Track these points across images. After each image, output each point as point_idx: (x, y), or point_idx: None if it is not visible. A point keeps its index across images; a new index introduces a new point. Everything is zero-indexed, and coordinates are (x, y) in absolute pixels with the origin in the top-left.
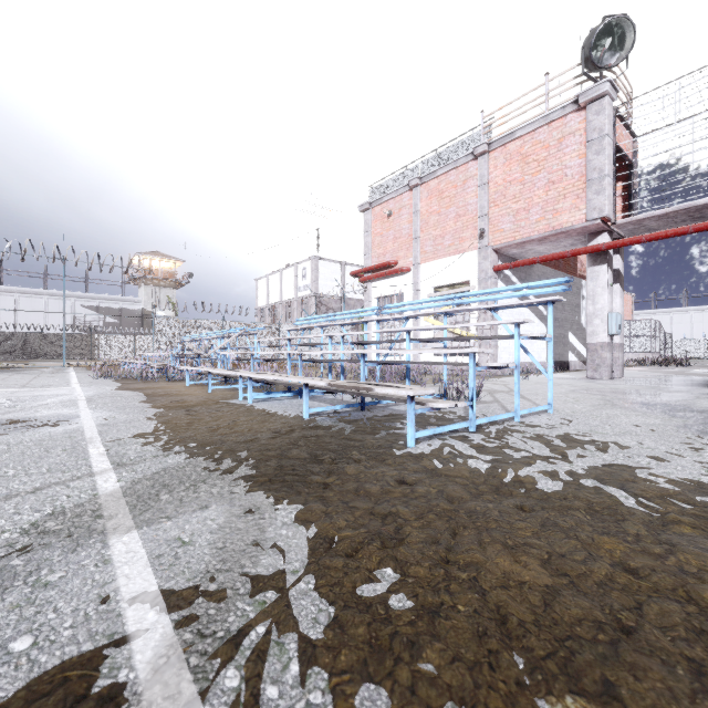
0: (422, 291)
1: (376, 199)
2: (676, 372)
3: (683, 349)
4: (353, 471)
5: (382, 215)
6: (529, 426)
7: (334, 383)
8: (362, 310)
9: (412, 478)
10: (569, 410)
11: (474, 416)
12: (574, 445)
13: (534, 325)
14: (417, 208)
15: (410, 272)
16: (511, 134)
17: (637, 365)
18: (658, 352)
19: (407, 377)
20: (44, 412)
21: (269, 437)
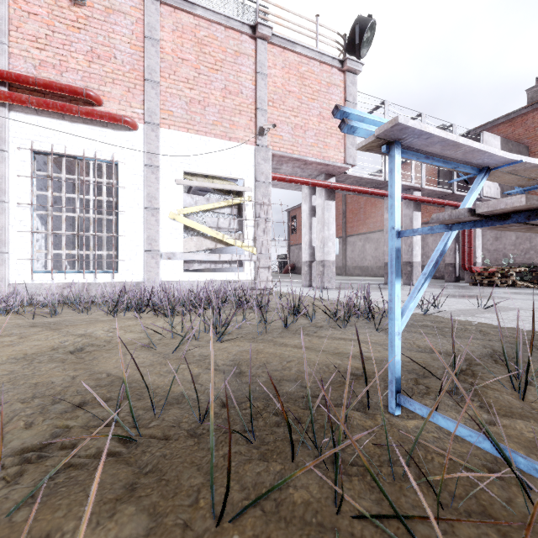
0: (163, 170)
1: None
2: None
3: None
4: None
5: None
6: None
7: None
8: None
9: None
10: None
11: None
12: None
13: None
14: (156, 34)
15: (137, 132)
16: (292, 43)
17: None
18: None
19: None
20: None
21: None
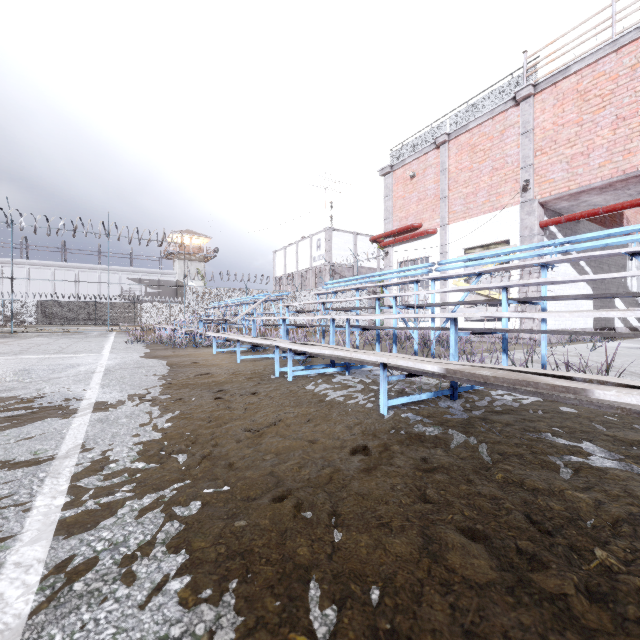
0: (450, 253)
1: (398, 162)
2: None
3: None
4: None
5: (404, 177)
6: None
7: (456, 368)
8: (408, 268)
9: None
10: None
11: None
12: None
13: (580, 288)
14: (445, 166)
15: (437, 234)
16: (564, 70)
17: None
18: None
19: (503, 351)
20: (47, 390)
21: (358, 470)
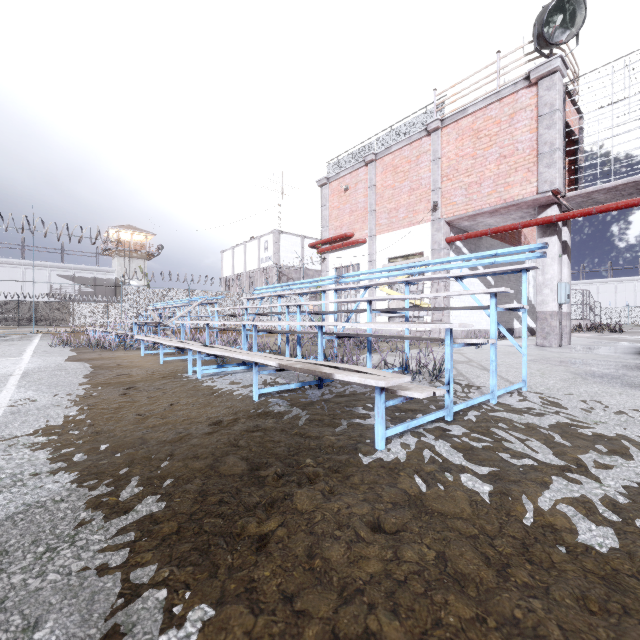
0: (377, 262)
1: (333, 174)
2: (614, 338)
3: (608, 315)
4: (305, 505)
5: (339, 189)
6: (511, 411)
7: (286, 363)
8: (320, 279)
9: (391, 520)
10: (543, 387)
11: (451, 403)
12: (582, 444)
13: (483, 295)
14: (372, 182)
15: (366, 244)
16: (463, 110)
17: (574, 331)
18: (589, 319)
19: (368, 350)
20: None
21: (204, 433)
